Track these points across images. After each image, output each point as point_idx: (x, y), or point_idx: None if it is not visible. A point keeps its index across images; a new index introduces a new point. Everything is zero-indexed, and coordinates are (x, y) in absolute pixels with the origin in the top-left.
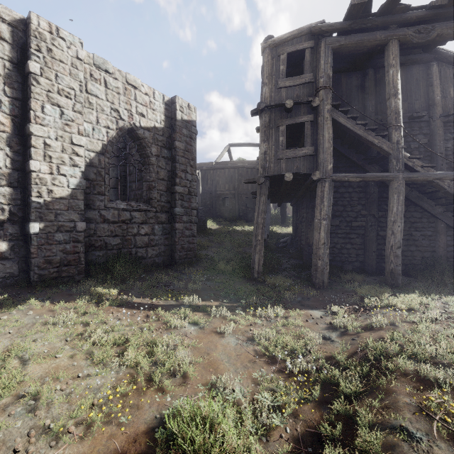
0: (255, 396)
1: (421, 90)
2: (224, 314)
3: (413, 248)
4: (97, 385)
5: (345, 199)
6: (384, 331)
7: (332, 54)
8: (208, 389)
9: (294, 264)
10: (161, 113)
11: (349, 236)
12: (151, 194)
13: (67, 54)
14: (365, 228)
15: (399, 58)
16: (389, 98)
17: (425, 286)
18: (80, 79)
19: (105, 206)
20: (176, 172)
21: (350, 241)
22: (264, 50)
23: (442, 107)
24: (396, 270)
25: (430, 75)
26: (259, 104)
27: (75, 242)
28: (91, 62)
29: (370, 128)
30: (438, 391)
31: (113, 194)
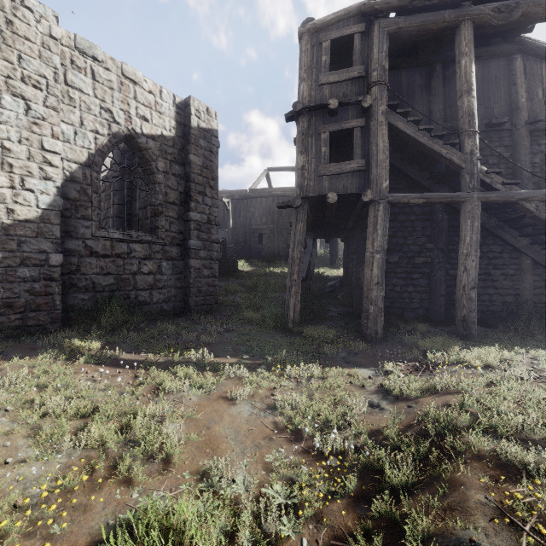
0: (263, 490)
1: (501, 90)
2: (241, 374)
3: (491, 291)
4: (33, 475)
5: (405, 229)
6: (452, 395)
7: (388, 41)
8: (197, 479)
9: (342, 312)
10: (171, 118)
11: (411, 276)
12: (157, 221)
13: (35, 30)
14: (431, 266)
15: (474, 50)
16: (461, 97)
17: (507, 337)
18: (55, 65)
19: (92, 235)
20: (190, 193)
21: (412, 282)
22: (302, 36)
23: (528, 112)
24: (469, 317)
25: (513, 71)
26: (294, 105)
27: (47, 281)
28: (72, 45)
29: (437, 134)
30: (528, 484)
31: (115, 225)
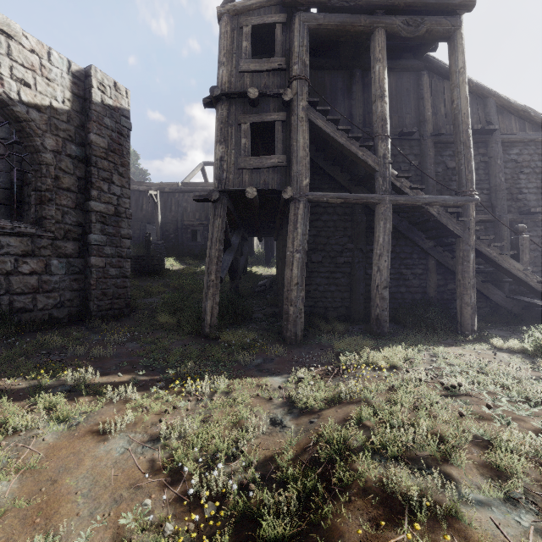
0: None
1: (411, 102)
2: (128, 396)
3: (403, 289)
4: None
5: (329, 229)
6: (354, 405)
7: (309, 36)
8: None
9: (268, 312)
10: (64, 88)
11: (333, 275)
12: (44, 210)
13: None
14: (352, 266)
15: (389, 61)
16: (375, 101)
17: (414, 334)
18: None
19: None
20: (91, 179)
21: (335, 282)
22: (222, 16)
23: (433, 125)
24: (382, 316)
25: (421, 86)
26: (212, 89)
27: None
28: None
29: (353, 135)
30: (408, 529)
31: None
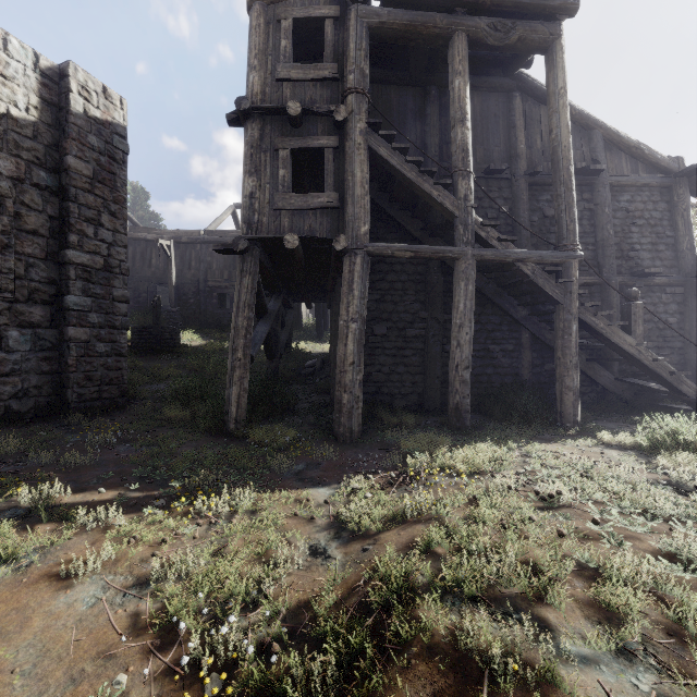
0: None
1: (500, 132)
2: (110, 521)
3: (490, 370)
4: None
5: (396, 292)
6: (422, 525)
7: (368, 37)
8: None
9: (317, 402)
10: (29, 90)
11: (402, 353)
12: None
13: None
14: (425, 340)
15: (473, 77)
16: (455, 126)
17: (503, 427)
18: None
19: None
20: (69, 219)
21: (404, 361)
22: (253, 4)
23: (527, 161)
24: (463, 405)
25: (513, 111)
26: (238, 101)
27: None
28: None
29: (426, 169)
30: None
31: None
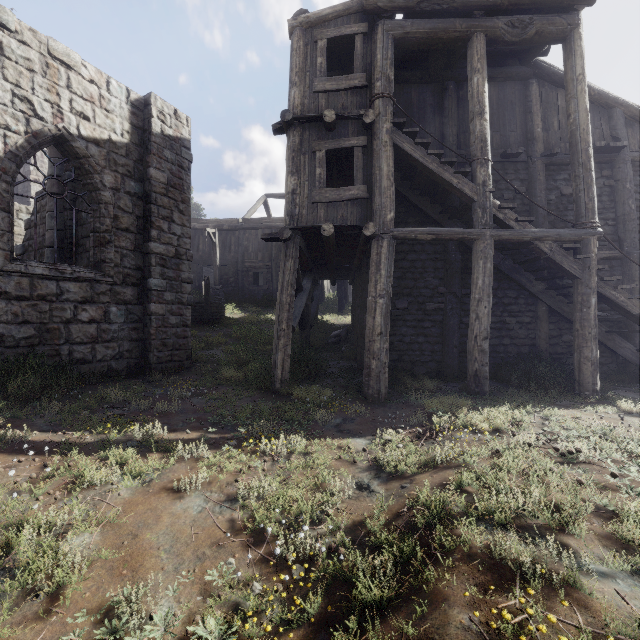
0: (189, 629)
1: (517, 118)
2: (200, 454)
3: (507, 341)
4: None
5: (416, 270)
6: (452, 470)
7: (393, 47)
8: (96, 620)
9: (345, 367)
10: (123, 119)
11: (422, 324)
12: (103, 252)
13: None
14: (444, 313)
15: (489, 70)
16: (473, 119)
17: (521, 394)
18: None
19: None
20: (151, 218)
21: (424, 332)
22: (294, 30)
23: (543, 143)
24: (481, 372)
25: (529, 97)
26: (283, 114)
27: None
28: None
29: (447, 160)
30: (521, 594)
31: (52, 257)
